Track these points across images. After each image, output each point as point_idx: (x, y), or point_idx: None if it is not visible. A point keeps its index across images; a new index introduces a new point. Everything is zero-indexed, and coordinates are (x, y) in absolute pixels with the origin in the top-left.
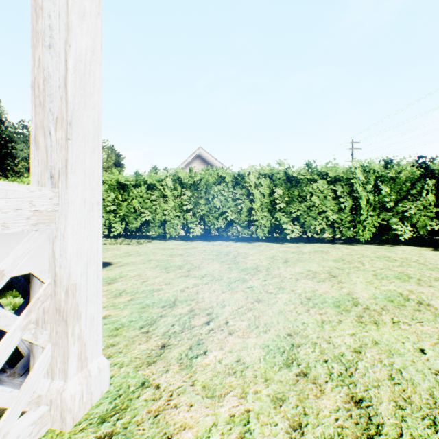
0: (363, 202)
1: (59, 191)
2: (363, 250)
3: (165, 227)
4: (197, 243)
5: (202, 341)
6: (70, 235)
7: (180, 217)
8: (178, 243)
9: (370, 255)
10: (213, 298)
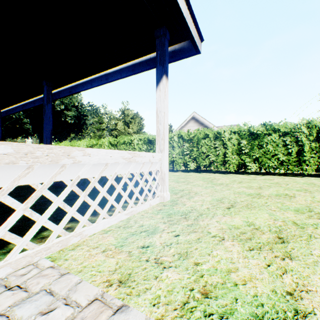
0: (306, 148)
1: (162, 154)
2: (300, 180)
3: (173, 164)
4: (192, 173)
5: (192, 196)
6: (164, 163)
7: (181, 158)
8: (181, 173)
9: (300, 182)
10: (198, 190)
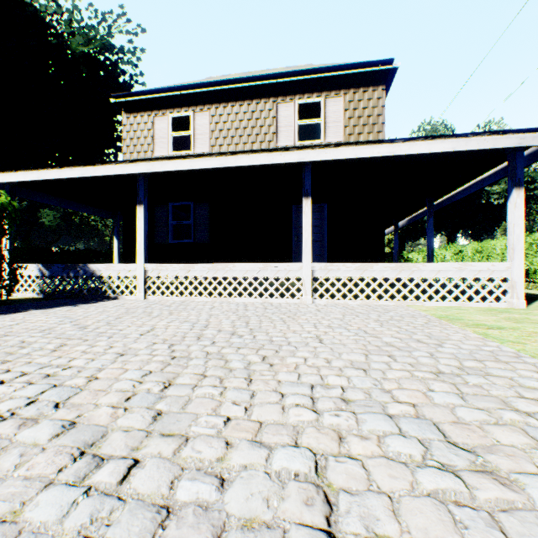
0: None
1: (511, 263)
2: None
3: None
4: None
5: None
6: (513, 271)
7: None
8: None
9: None
10: None
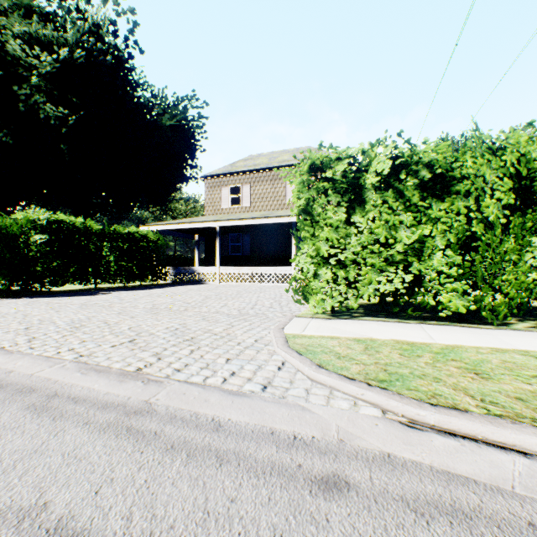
0: None
1: None
2: None
3: None
4: None
5: None
6: None
7: None
8: None
9: None
10: None
